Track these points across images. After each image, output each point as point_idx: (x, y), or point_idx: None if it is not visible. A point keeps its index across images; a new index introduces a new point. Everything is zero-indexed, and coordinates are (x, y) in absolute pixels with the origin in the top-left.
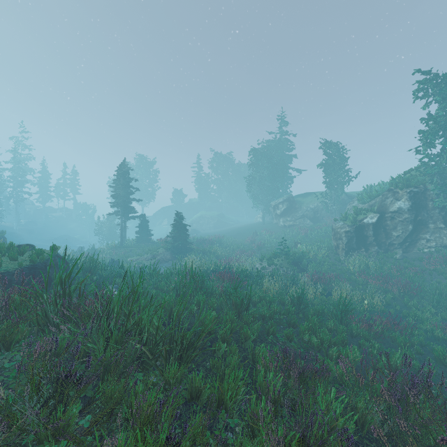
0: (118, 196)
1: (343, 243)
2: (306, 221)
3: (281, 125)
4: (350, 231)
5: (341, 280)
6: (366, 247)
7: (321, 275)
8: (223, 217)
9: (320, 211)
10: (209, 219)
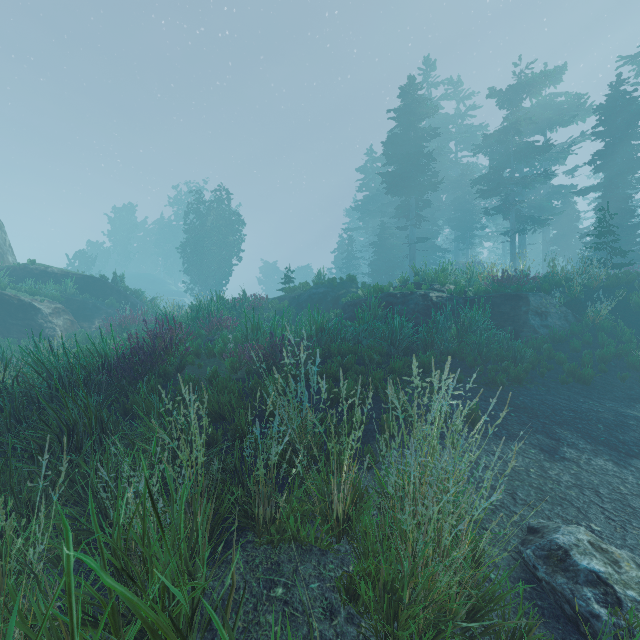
0: None
1: None
2: None
3: None
4: None
5: None
6: None
7: None
8: None
9: None
10: None
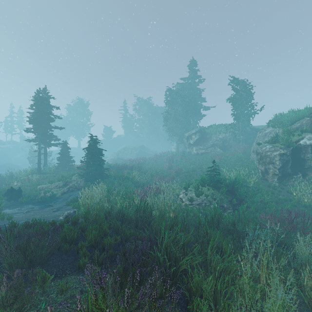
0: (35, 122)
1: (276, 167)
2: (216, 149)
3: (191, 71)
4: (286, 154)
5: (309, 220)
6: (303, 172)
7: (269, 210)
8: (143, 148)
9: (228, 141)
10: (132, 150)
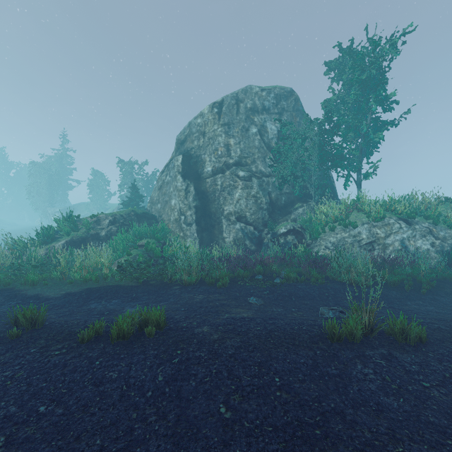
0: None
1: None
2: None
3: (63, 142)
4: None
5: None
6: None
7: None
8: None
9: None
10: None
